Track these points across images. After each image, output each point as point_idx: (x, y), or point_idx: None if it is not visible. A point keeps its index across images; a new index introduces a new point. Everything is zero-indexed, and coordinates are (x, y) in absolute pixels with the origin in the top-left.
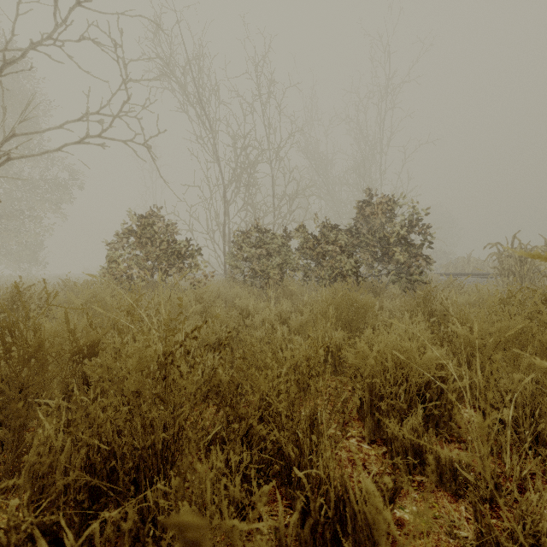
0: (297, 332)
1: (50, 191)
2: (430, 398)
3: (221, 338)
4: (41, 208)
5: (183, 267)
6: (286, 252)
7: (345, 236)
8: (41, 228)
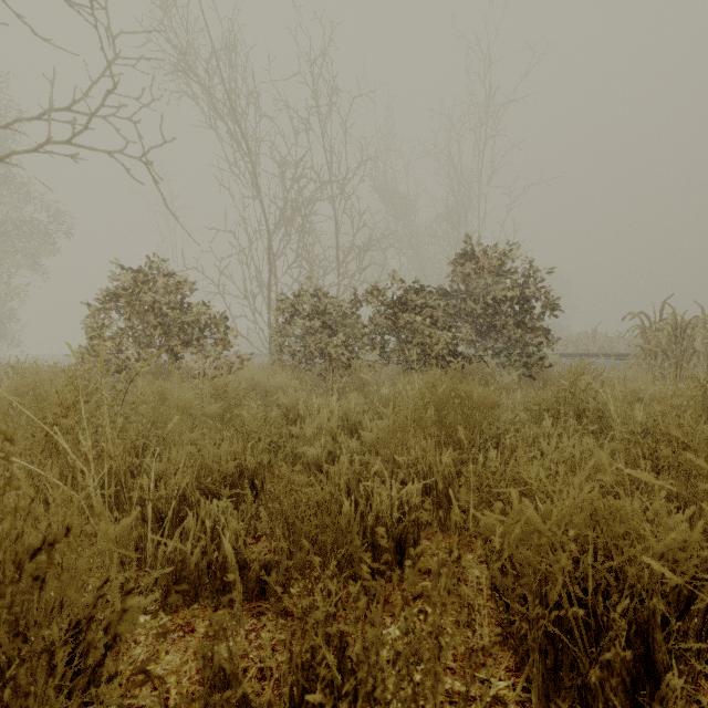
0: (375, 450)
1: (24, 238)
2: (662, 616)
3: (244, 464)
4: (10, 262)
5: (205, 345)
6: (355, 324)
7: (438, 301)
8: (10, 290)
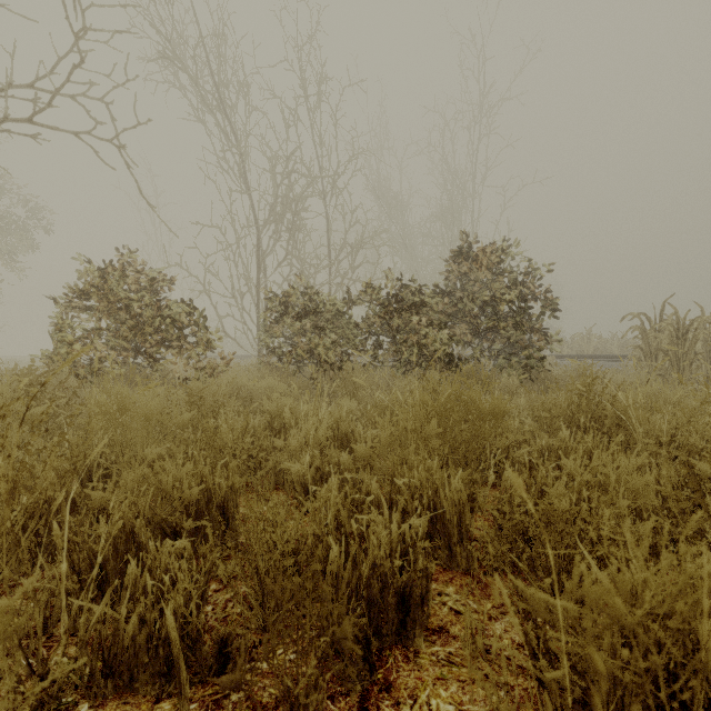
0: (369, 466)
1: None
2: None
3: (213, 488)
4: None
5: (187, 346)
6: (348, 324)
7: (434, 300)
8: None
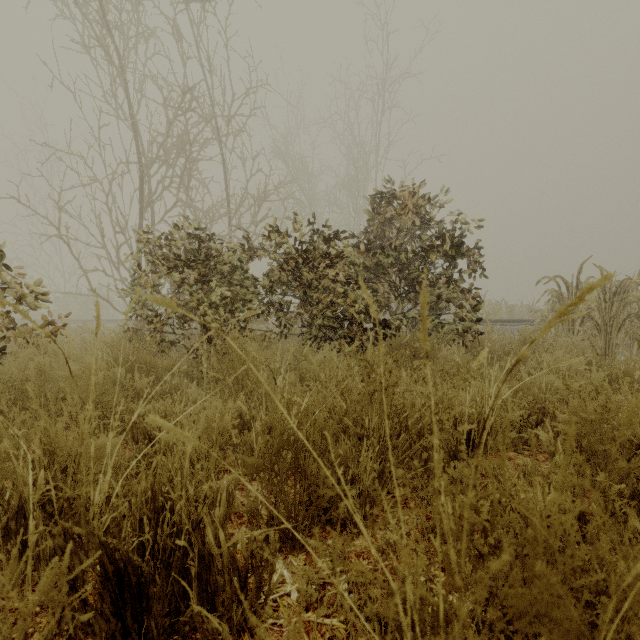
0: None
1: None
2: None
3: None
4: None
5: None
6: (244, 279)
7: (351, 253)
8: None
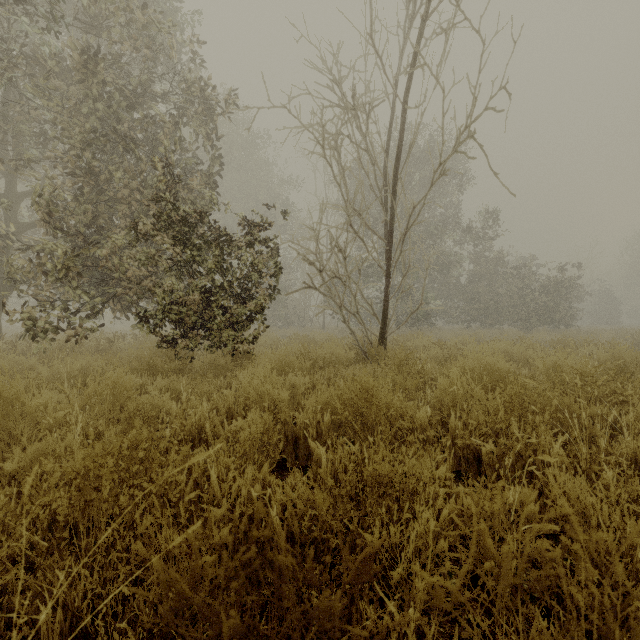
0: None
1: None
2: None
3: None
4: None
5: None
6: None
7: None
8: None
